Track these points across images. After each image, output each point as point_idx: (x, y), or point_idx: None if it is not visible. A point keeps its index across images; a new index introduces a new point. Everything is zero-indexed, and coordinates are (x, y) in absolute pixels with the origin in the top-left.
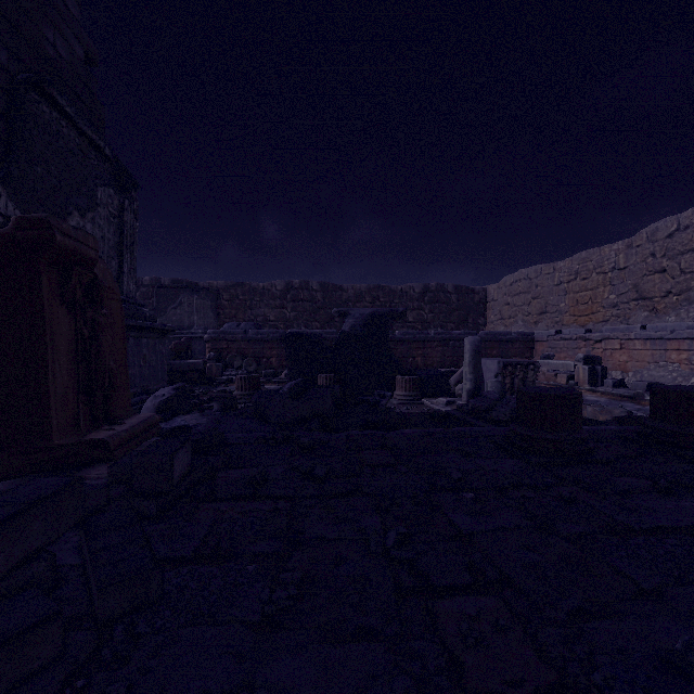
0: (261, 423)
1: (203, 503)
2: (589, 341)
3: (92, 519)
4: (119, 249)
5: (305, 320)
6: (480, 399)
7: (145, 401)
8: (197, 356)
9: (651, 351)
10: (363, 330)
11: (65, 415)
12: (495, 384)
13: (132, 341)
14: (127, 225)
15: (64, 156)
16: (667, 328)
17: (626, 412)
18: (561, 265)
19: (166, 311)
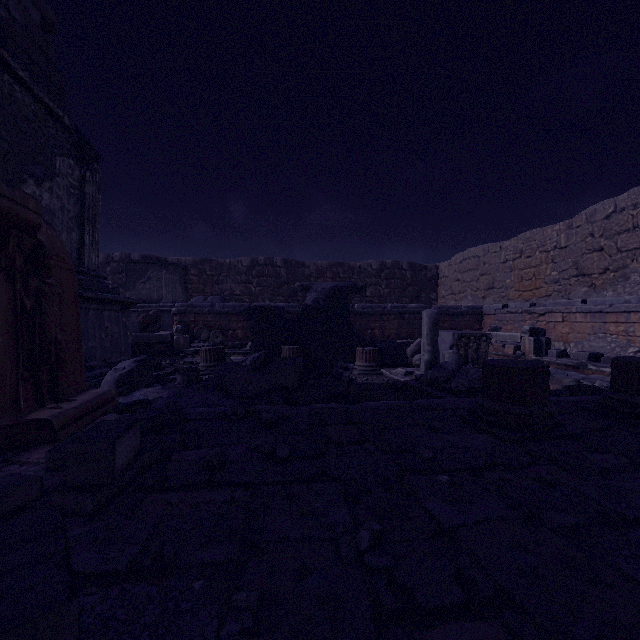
0: (223, 396)
1: (150, 494)
2: (533, 314)
3: (6, 526)
4: (80, 221)
5: (269, 294)
6: (439, 370)
7: (106, 374)
8: (166, 328)
9: (591, 324)
10: (325, 303)
11: (0, 394)
12: (452, 355)
13: (93, 313)
14: (88, 196)
15: (18, 122)
16: (606, 302)
17: (575, 381)
18: (507, 244)
19: (135, 285)
